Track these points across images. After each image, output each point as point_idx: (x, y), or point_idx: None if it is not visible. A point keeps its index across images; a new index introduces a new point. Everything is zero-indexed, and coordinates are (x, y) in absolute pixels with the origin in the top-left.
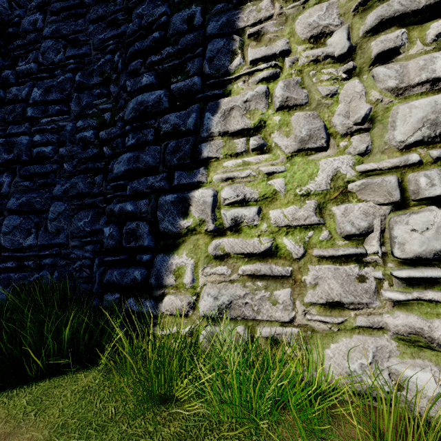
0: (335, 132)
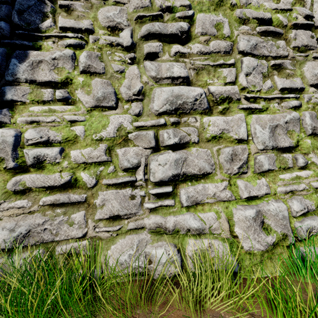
0: (122, 98)
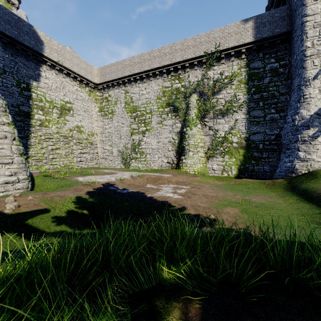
0: (43, 147)
